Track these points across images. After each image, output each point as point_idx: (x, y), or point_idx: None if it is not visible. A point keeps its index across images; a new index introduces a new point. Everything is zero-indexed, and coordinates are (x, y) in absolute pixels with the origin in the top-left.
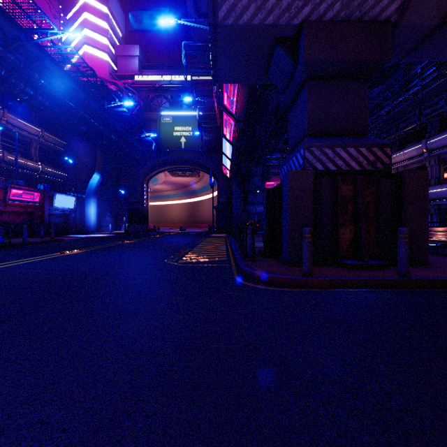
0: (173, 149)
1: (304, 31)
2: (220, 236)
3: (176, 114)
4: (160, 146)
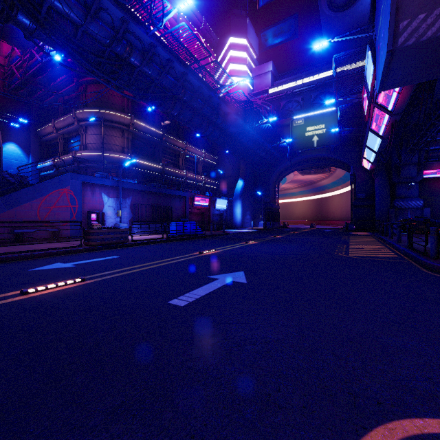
0: (305, 149)
1: None
2: (363, 234)
3: (308, 115)
4: (292, 148)
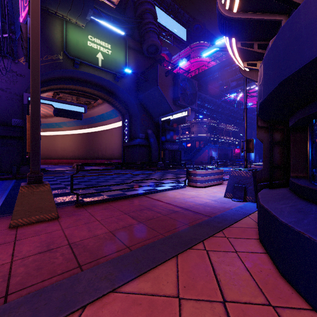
0: None
1: None
2: None
3: None
4: None
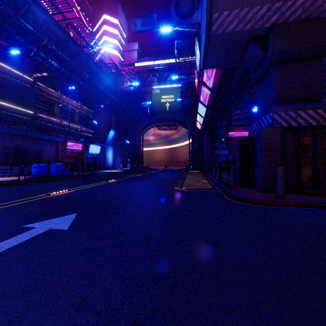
0: (161, 111)
1: (273, 31)
2: (196, 172)
3: (163, 87)
4: (152, 110)
